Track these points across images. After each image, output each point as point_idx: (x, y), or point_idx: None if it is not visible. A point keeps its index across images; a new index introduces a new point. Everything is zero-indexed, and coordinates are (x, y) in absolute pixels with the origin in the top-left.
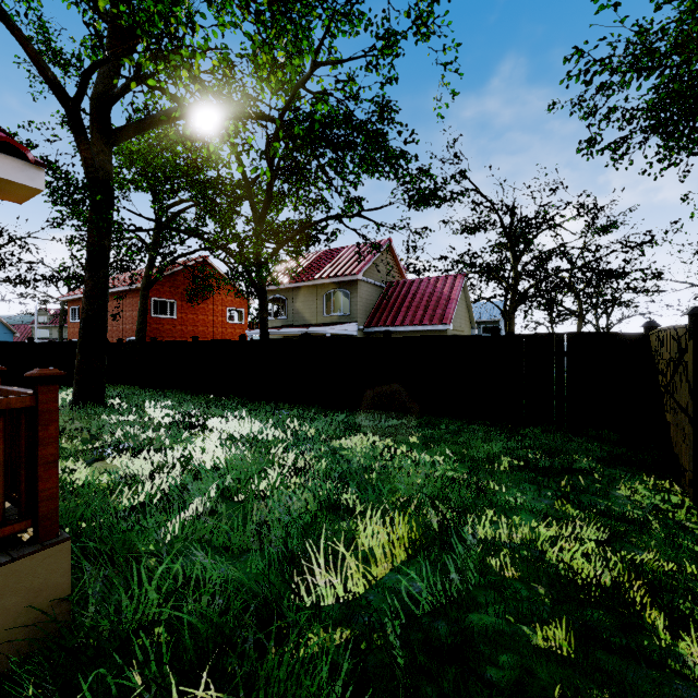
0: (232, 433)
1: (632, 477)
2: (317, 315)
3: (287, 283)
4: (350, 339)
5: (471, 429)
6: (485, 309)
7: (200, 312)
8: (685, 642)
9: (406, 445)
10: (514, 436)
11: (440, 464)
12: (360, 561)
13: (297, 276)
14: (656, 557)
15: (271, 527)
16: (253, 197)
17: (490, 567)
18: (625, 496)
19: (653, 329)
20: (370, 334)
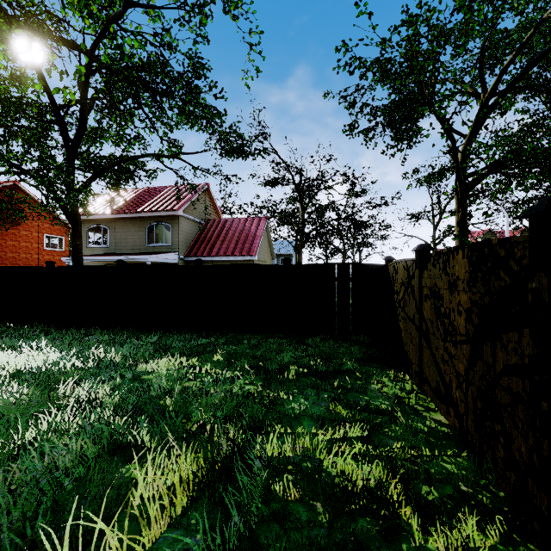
0: (21, 367)
1: (380, 371)
2: (140, 245)
3: (109, 213)
4: (165, 267)
5: (268, 342)
6: (283, 245)
7: (9, 237)
8: (433, 538)
9: (210, 363)
10: (300, 346)
11: (239, 378)
12: (125, 531)
13: (118, 208)
14: (402, 445)
15: (3, 510)
16: (63, 124)
17: (274, 494)
18: (377, 390)
19: (391, 262)
20: (190, 262)
